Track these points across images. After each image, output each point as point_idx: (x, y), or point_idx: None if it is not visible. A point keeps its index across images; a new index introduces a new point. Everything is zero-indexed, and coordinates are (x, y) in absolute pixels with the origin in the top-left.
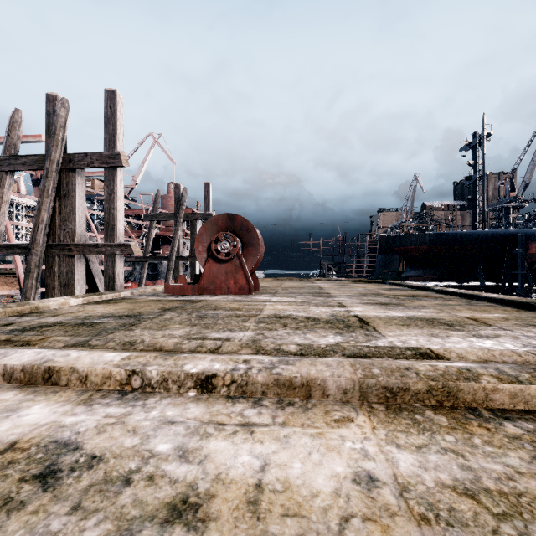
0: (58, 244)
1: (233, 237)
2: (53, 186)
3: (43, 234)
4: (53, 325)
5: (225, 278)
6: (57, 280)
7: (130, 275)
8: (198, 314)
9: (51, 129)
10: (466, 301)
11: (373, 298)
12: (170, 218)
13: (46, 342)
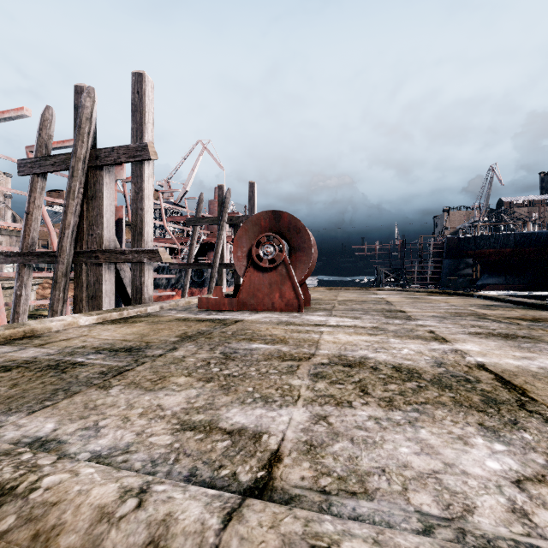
0: (85, 252)
1: (278, 239)
2: (79, 186)
3: (70, 240)
4: (15, 366)
5: (269, 291)
6: (84, 291)
7: (177, 282)
8: (223, 350)
9: (77, 122)
10: None
11: (476, 323)
12: (213, 222)
13: None
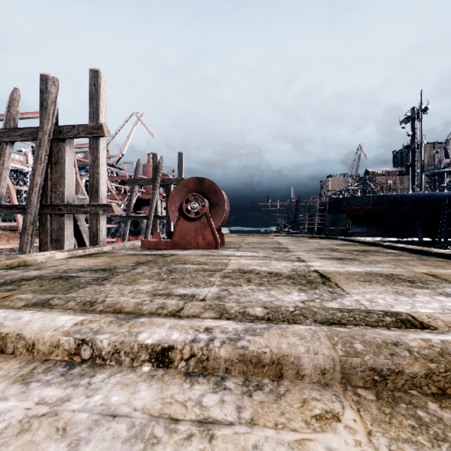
0: (49, 205)
1: (201, 198)
2: (45, 154)
3: (37, 196)
4: (32, 278)
5: (195, 234)
6: (49, 236)
7: (116, 231)
8: (167, 268)
9: (43, 104)
10: (416, 257)
11: (328, 253)
12: (149, 182)
13: (8, 301)
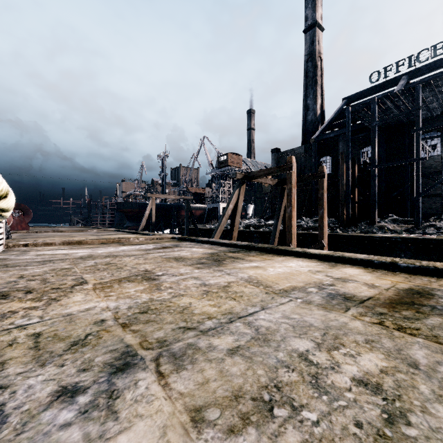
0: None
1: (20, 211)
2: None
3: None
4: None
5: (16, 225)
6: None
7: None
8: None
9: None
10: None
11: None
12: None
13: None
